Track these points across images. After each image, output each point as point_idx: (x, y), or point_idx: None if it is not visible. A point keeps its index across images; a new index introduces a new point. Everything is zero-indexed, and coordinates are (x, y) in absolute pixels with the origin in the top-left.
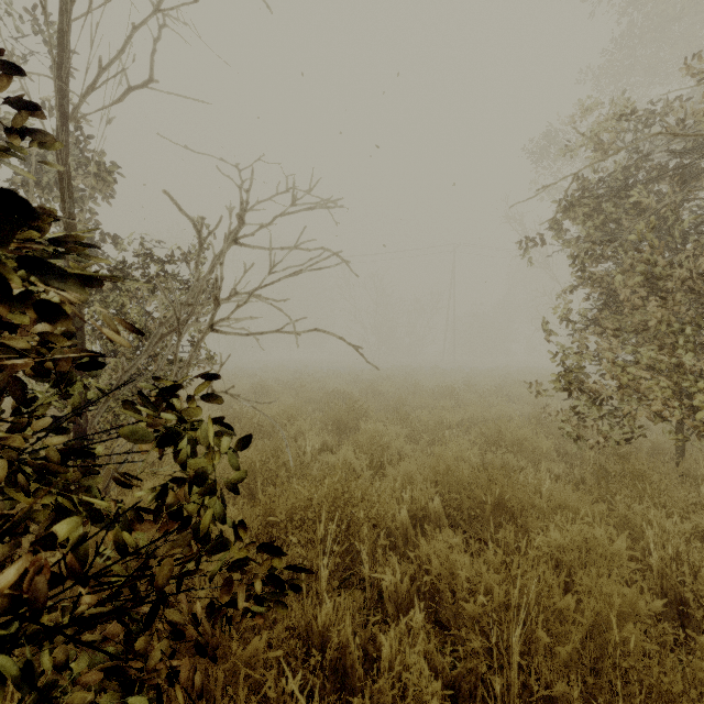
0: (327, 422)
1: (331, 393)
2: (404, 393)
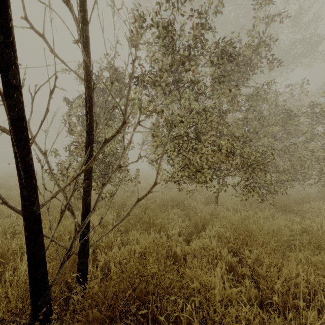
0: None
1: None
2: None
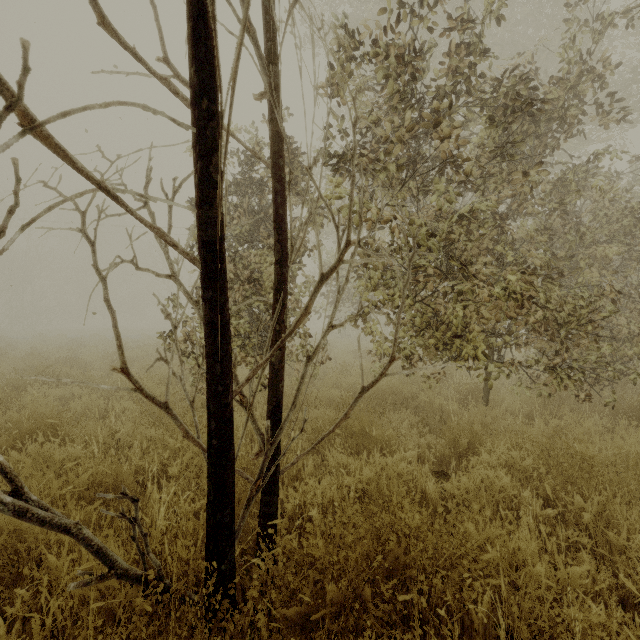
0: (1, 389)
1: (62, 360)
2: (128, 357)
